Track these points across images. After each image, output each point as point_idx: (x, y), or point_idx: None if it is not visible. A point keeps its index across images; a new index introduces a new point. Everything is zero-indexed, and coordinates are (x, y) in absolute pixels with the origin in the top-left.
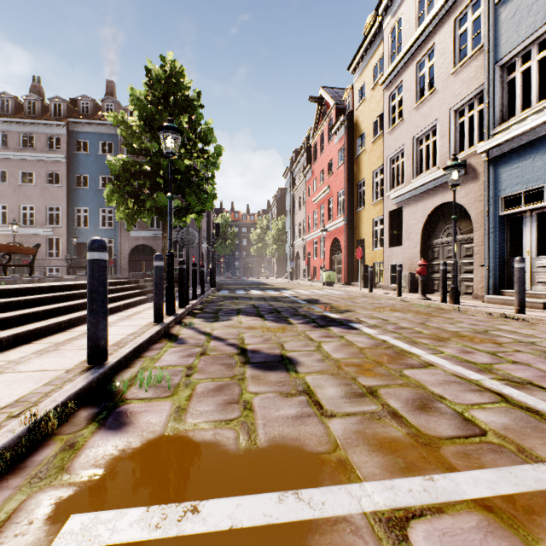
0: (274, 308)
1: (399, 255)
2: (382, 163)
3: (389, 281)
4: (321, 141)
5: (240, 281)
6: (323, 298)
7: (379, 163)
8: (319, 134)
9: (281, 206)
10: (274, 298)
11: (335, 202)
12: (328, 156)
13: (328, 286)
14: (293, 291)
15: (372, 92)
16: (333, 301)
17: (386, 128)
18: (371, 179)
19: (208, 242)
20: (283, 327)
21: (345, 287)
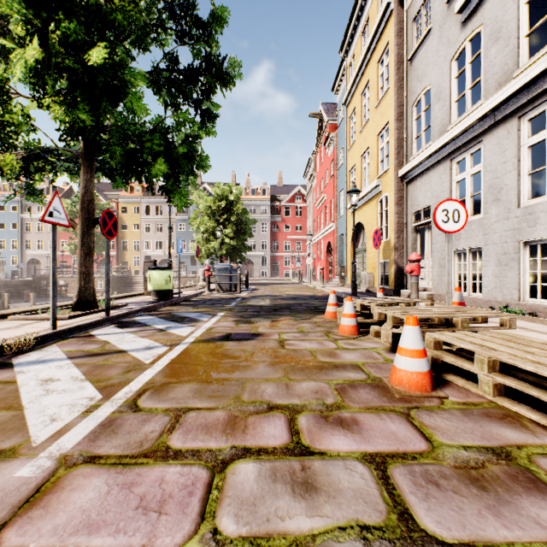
0: None
1: None
2: (140, 240)
3: None
4: None
5: None
6: None
7: (138, 239)
8: None
9: None
10: None
11: None
12: None
13: None
14: None
15: (133, 214)
16: None
17: (143, 231)
18: (133, 242)
19: None
20: None
21: None
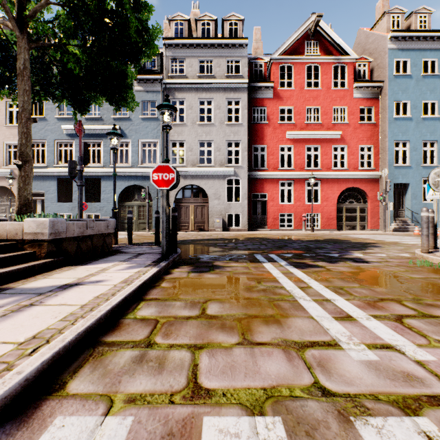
0: None
1: None
2: None
3: None
4: None
5: None
6: None
7: None
8: None
9: None
10: None
11: None
12: None
13: None
14: None
15: None
16: None
17: None
18: None
19: None
20: None
21: None
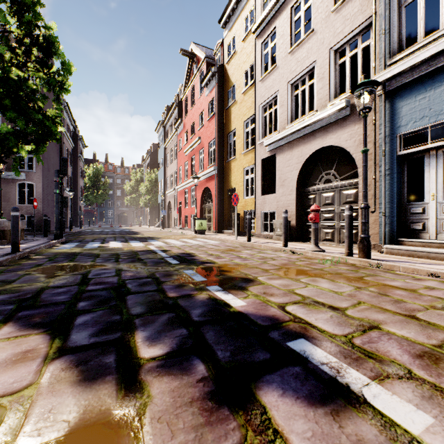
0: (119, 282)
1: (273, 203)
2: (254, 112)
3: (261, 228)
4: (192, 95)
5: (108, 230)
6: (199, 251)
7: (250, 113)
8: (190, 88)
9: (155, 160)
10: (133, 254)
11: (206, 152)
12: (199, 108)
13: (200, 234)
14: (163, 241)
15: (243, 44)
16: (213, 257)
17: (258, 76)
18: (242, 129)
19: (75, 190)
20: (83, 434)
21: (217, 235)
